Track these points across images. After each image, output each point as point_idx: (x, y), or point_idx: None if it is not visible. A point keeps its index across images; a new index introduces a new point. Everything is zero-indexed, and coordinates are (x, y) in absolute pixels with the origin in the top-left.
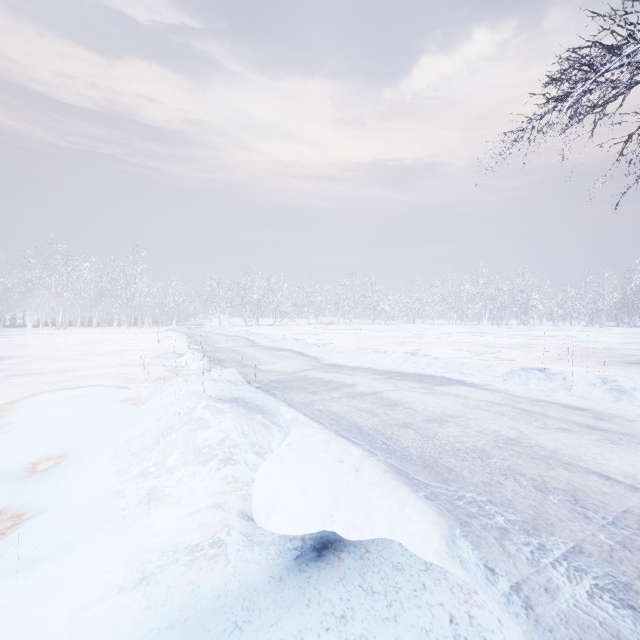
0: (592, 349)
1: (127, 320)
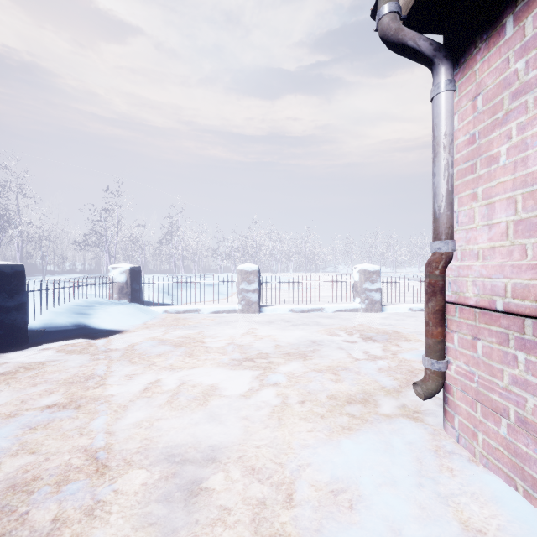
0: None
1: (305, 268)
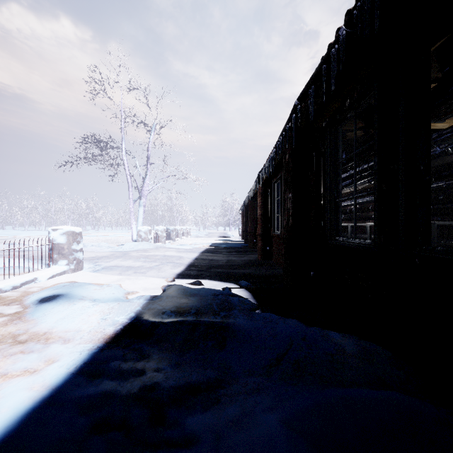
0: (111, 240)
1: None
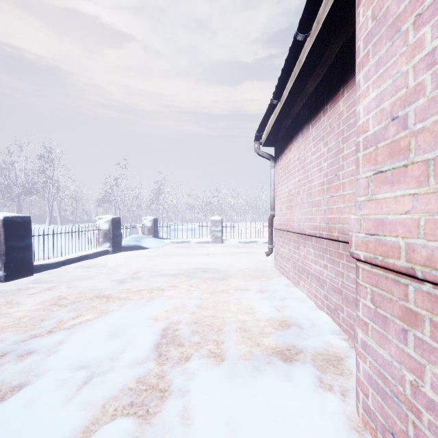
0: None
1: (259, 219)
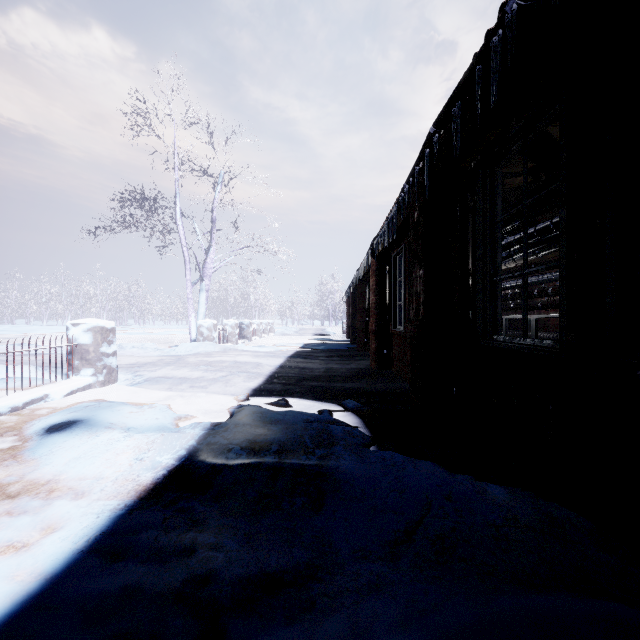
0: (162, 339)
1: None
